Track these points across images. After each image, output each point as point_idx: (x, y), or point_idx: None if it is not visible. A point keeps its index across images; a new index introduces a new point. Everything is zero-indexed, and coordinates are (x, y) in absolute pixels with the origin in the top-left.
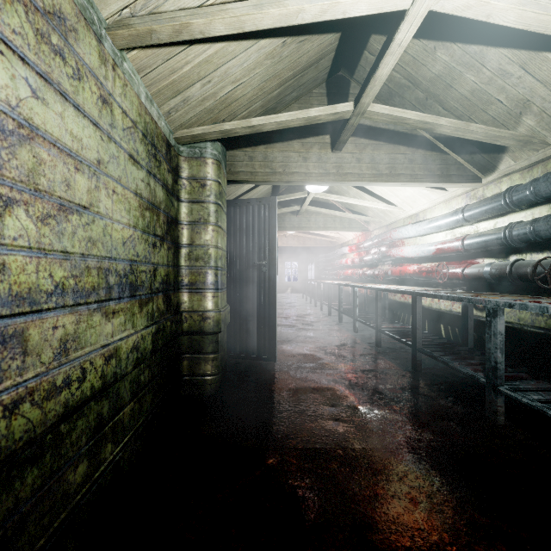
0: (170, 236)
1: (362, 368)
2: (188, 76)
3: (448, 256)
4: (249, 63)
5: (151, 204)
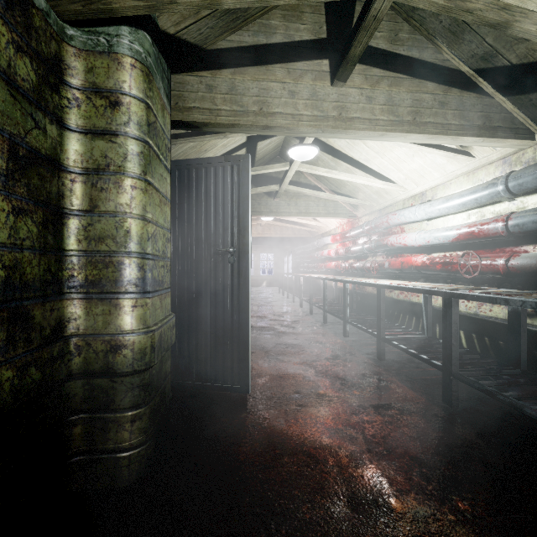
0: (29, 187)
1: (372, 402)
2: None
3: (471, 243)
4: None
5: None
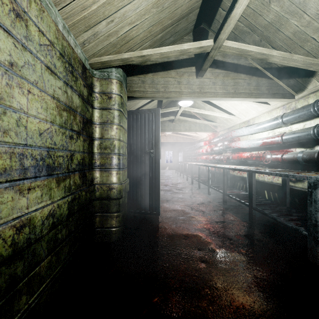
0: (86, 131)
1: (216, 220)
2: (95, 14)
3: (270, 146)
4: (140, 9)
5: (68, 107)
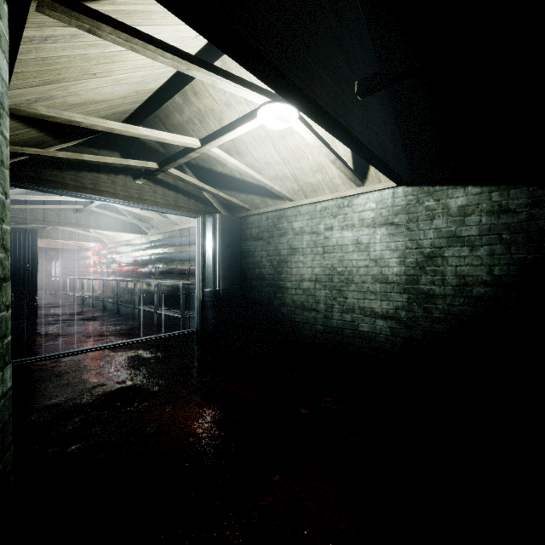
0: None
1: (91, 316)
2: None
3: (140, 263)
4: None
5: None
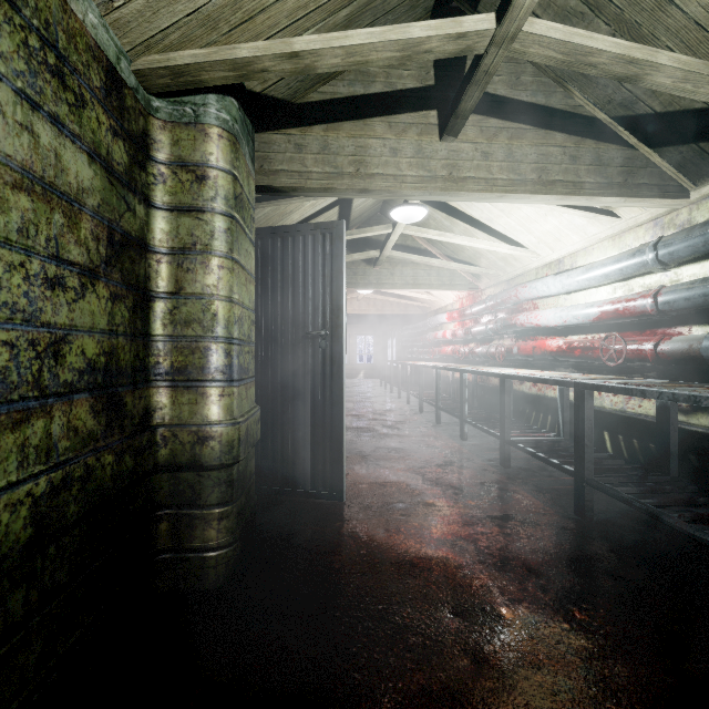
0: (122, 271)
1: (490, 513)
2: None
3: (617, 323)
4: None
5: (39, 181)
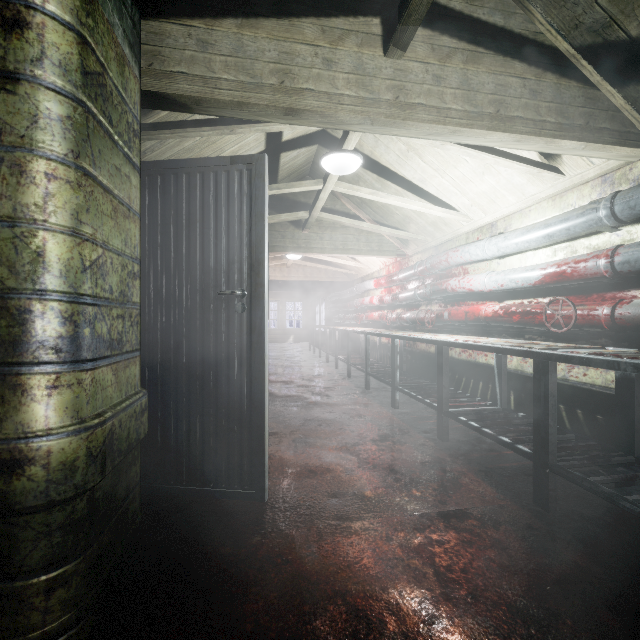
0: None
1: (440, 508)
2: None
3: (558, 287)
4: None
5: None
